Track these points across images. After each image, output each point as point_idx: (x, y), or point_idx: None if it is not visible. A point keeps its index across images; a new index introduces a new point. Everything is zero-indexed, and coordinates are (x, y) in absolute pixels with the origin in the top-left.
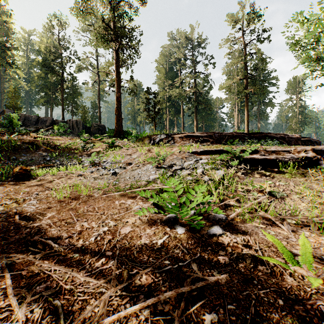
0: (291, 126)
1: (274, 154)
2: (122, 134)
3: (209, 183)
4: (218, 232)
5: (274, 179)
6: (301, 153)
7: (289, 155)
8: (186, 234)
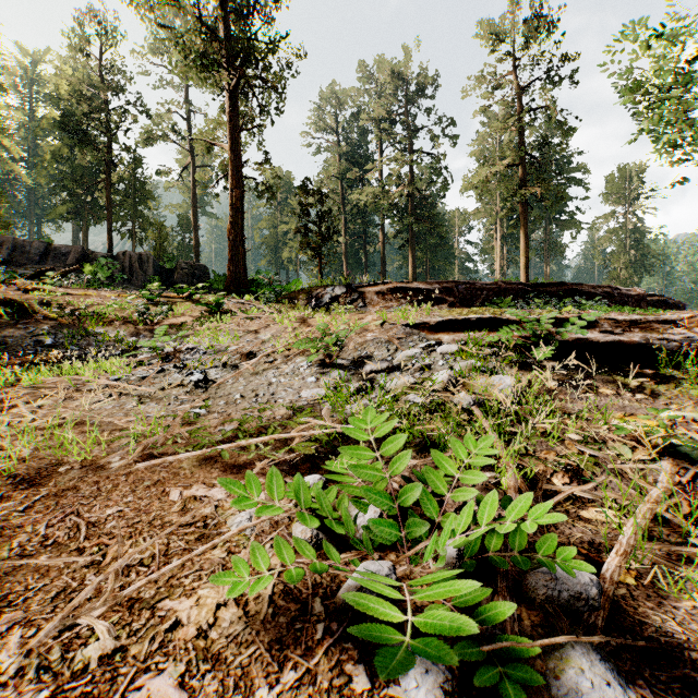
0: (617, 273)
1: (637, 330)
2: (245, 286)
3: (477, 413)
4: None
5: (659, 403)
6: None
7: (677, 332)
8: None
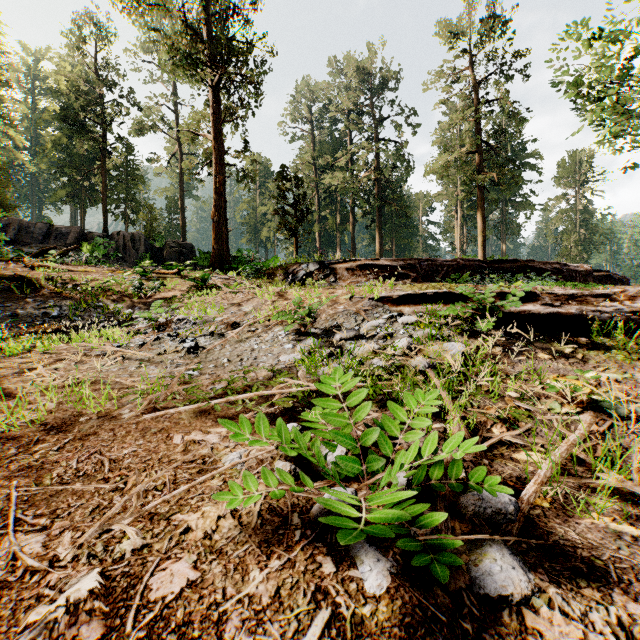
0: (567, 250)
1: (574, 303)
2: (228, 263)
3: (431, 374)
4: (518, 587)
5: (589, 366)
6: (638, 300)
7: (609, 304)
8: (397, 602)
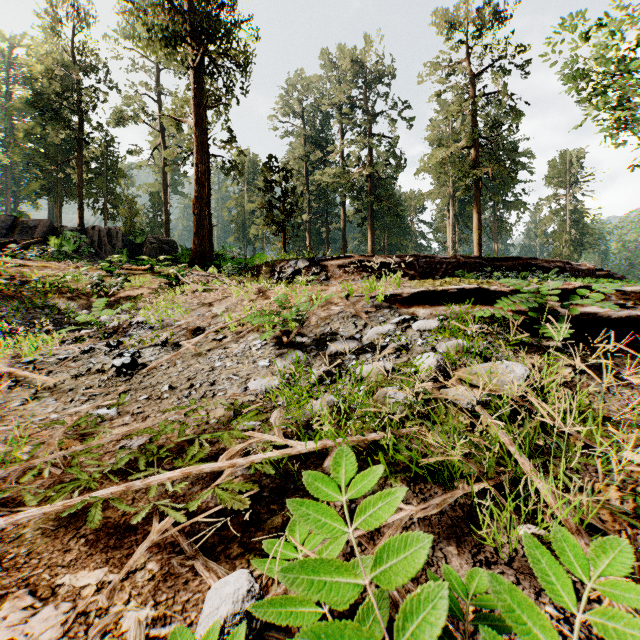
0: (559, 250)
1: None
2: (210, 259)
3: (485, 418)
4: None
5: None
6: None
7: None
8: None
